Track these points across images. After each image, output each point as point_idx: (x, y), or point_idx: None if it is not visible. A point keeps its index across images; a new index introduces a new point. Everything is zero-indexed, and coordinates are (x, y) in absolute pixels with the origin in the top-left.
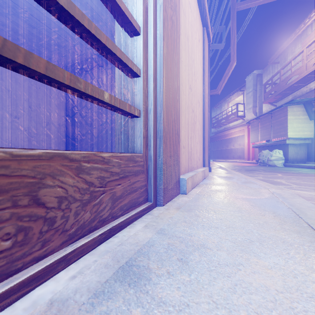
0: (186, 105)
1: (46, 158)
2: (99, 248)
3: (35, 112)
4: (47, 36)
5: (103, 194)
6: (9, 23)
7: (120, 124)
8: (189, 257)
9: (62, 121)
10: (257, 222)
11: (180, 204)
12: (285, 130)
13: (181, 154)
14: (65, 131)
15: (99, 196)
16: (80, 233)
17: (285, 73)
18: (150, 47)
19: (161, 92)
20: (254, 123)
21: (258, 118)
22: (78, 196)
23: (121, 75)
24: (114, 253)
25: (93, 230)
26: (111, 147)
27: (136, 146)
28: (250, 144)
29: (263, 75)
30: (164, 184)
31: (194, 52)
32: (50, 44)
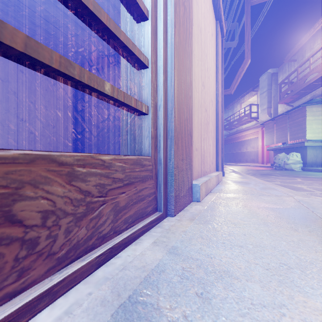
0: (199, 103)
1: (24, 162)
2: (97, 274)
3: (42, 114)
4: (54, 35)
5: (102, 205)
6: (15, 23)
7: (126, 124)
8: (211, 290)
9: (69, 123)
10: (289, 239)
11: (194, 213)
12: (303, 132)
13: (194, 157)
14: (72, 134)
15: (97, 207)
16: (73, 255)
17: (303, 71)
18: (160, 34)
19: (172, 86)
20: (269, 124)
21: (273, 120)
22: (69, 208)
23: (127, 69)
24: (114, 281)
25: (90, 249)
26: (119, 150)
27: (144, 148)
28: (265, 147)
29: (278, 74)
30: (175, 191)
31: (207, 46)
32: (56, 44)
